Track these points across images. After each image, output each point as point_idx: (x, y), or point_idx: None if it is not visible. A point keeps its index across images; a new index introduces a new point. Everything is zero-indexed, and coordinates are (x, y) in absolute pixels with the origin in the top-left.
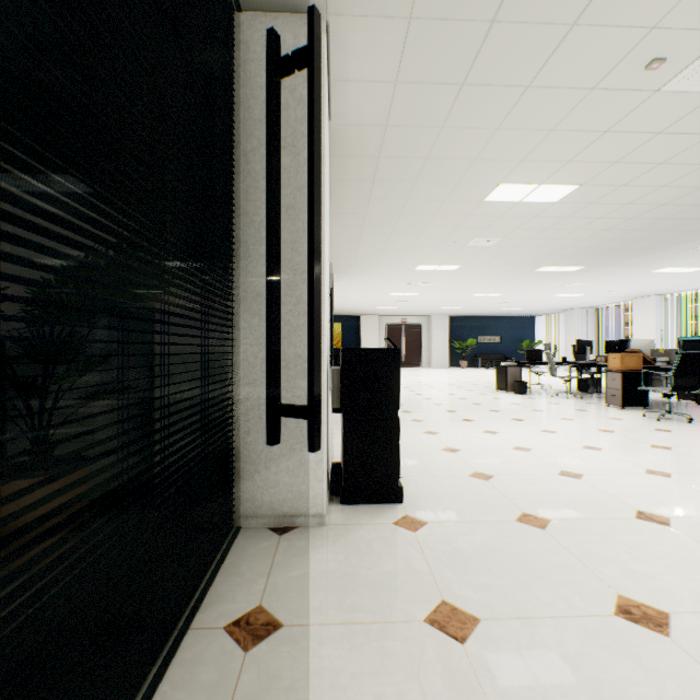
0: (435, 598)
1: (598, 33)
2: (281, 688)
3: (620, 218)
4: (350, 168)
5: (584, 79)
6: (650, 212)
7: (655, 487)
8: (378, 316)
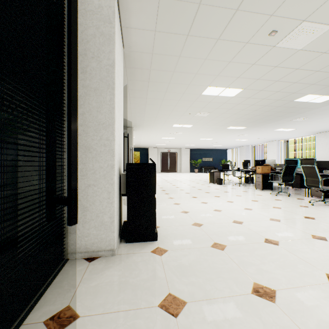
0: (166, 292)
1: (248, 15)
2: None
3: (261, 105)
4: (136, 74)
5: (243, 37)
6: (273, 103)
7: (273, 226)
8: (157, 148)
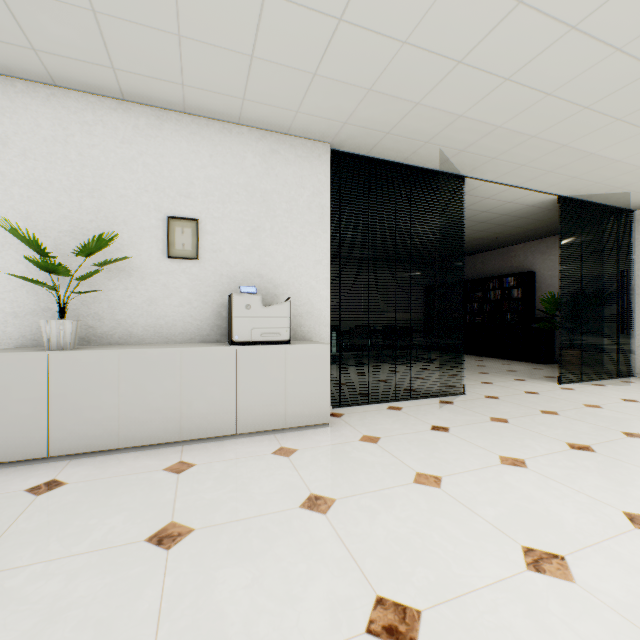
0: None
1: None
2: (628, 384)
3: None
4: None
5: None
6: None
7: None
8: None
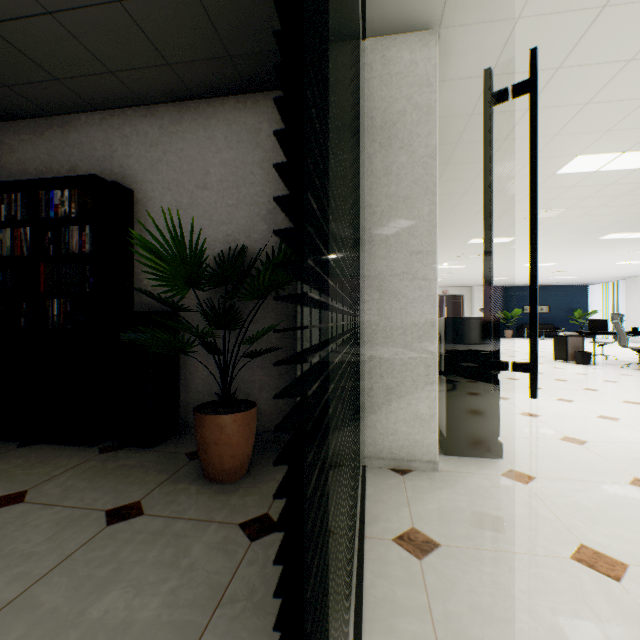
0: (573, 541)
1: None
2: (463, 590)
3: None
4: None
5: None
6: None
7: None
8: None
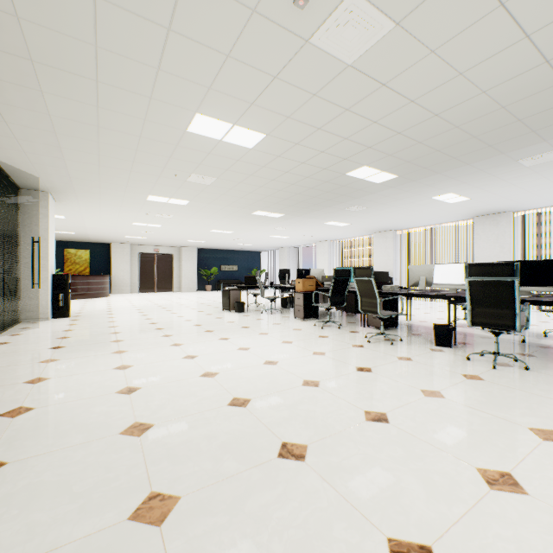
0: None
1: None
2: None
3: (300, 175)
4: None
5: None
6: (318, 174)
7: (306, 402)
8: (131, 245)
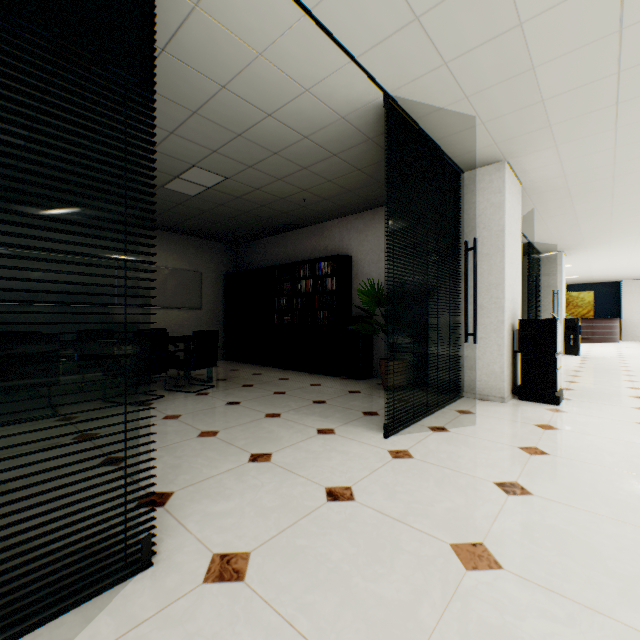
0: (544, 423)
1: None
2: (471, 419)
3: None
4: (546, 196)
5: None
6: None
7: None
8: None
